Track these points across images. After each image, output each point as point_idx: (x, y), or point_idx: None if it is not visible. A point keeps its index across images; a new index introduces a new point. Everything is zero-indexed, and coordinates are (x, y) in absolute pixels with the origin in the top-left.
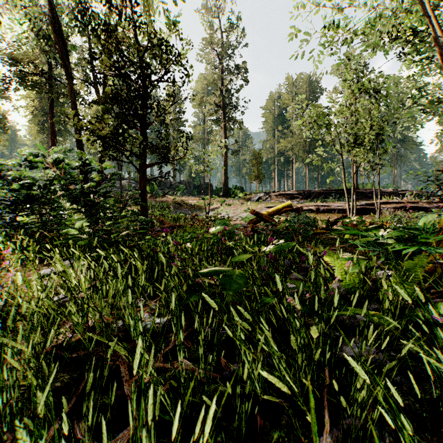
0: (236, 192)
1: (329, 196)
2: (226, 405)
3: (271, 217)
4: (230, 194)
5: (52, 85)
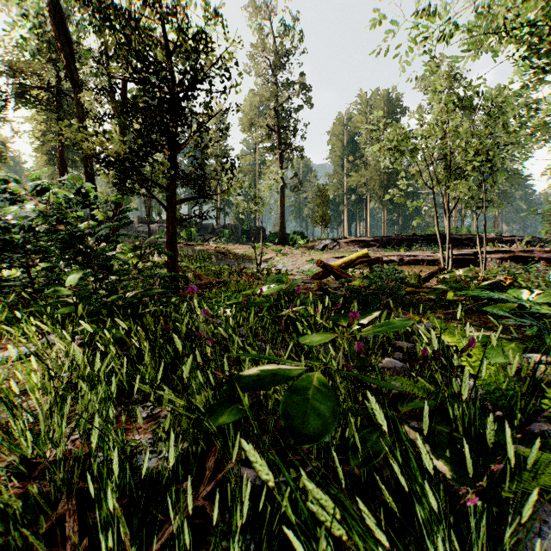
0: (295, 239)
1: (415, 244)
2: None
3: (344, 271)
4: (287, 241)
5: (61, 101)
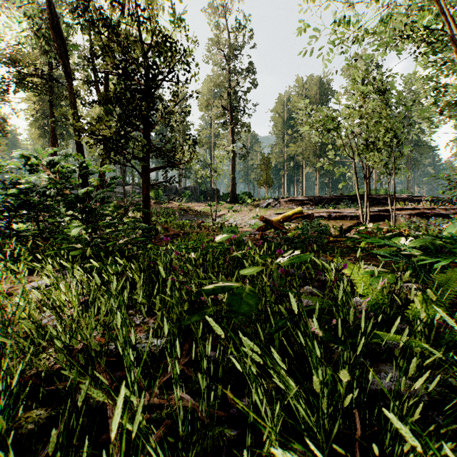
0: (244, 198)
1: (341, 203)
2: (233, 455)
3: (281, 224)
4: (237, 200)
5: (53, 87)
